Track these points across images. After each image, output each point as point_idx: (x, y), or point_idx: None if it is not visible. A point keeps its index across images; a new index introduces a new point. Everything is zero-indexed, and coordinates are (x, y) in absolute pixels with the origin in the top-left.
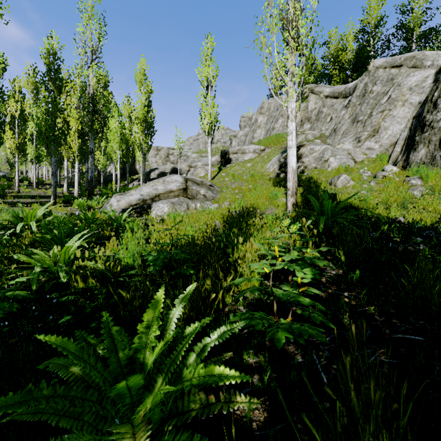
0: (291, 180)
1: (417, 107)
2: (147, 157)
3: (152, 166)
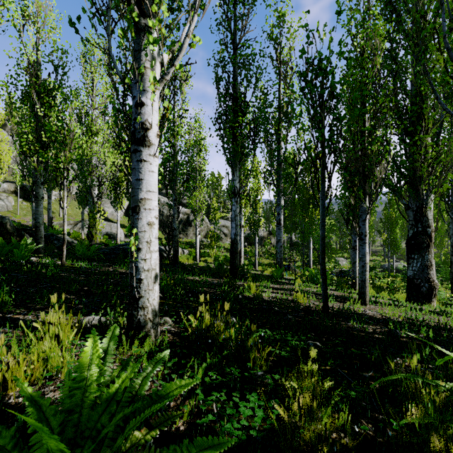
0: None
1: None
2: None
3: None
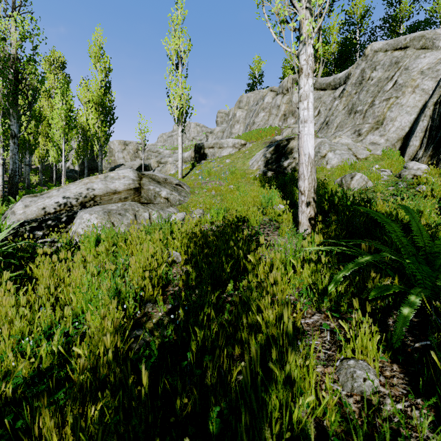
0: (307, 176)
1: (439, 90)
2: (112, 152)
3: (119, 162)
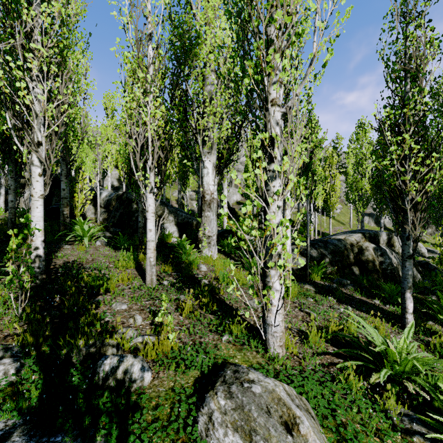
0: None
1: None
2: None
3: None
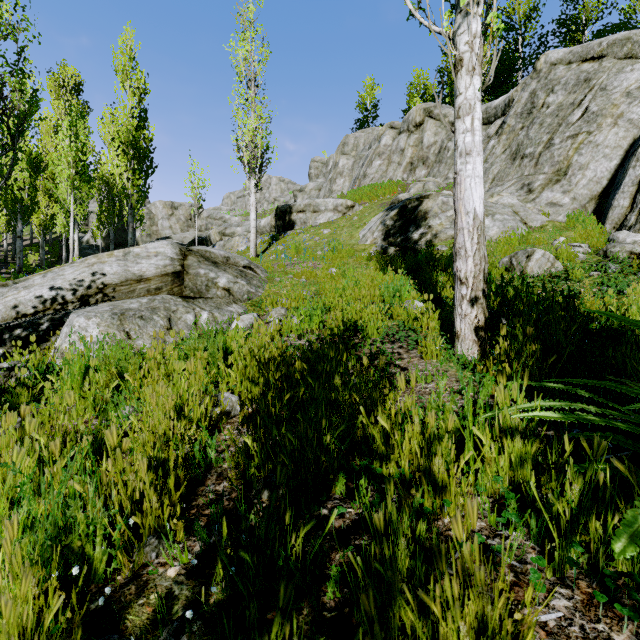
0: (472, 252)
1: None
2: (154, 219)
3: (164, 234)
